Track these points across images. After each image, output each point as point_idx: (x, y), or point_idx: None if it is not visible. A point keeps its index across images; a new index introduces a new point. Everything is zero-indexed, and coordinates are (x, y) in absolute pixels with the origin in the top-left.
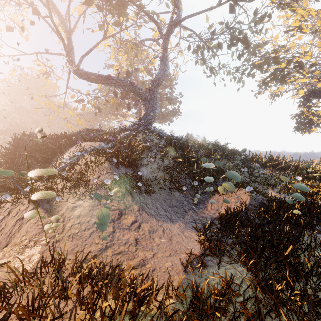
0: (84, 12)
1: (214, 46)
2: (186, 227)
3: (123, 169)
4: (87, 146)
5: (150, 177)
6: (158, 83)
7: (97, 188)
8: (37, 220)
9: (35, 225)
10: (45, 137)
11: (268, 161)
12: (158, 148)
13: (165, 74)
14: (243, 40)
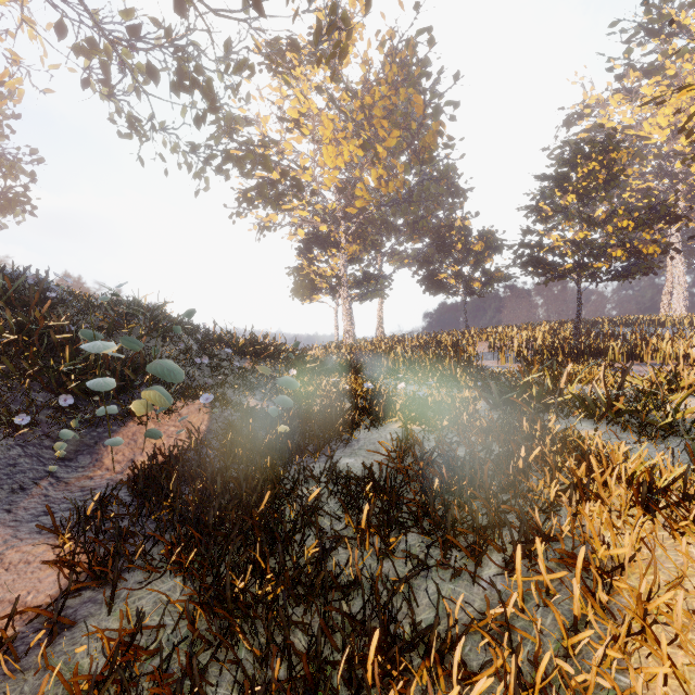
0: None
1: (139, 67)
2: (19, 536)
3: None
4: None
5: None
6: None
7: None
8: None
9: None
10: None
11: (248, 344)
12: None
13: None
14: (206, 91)
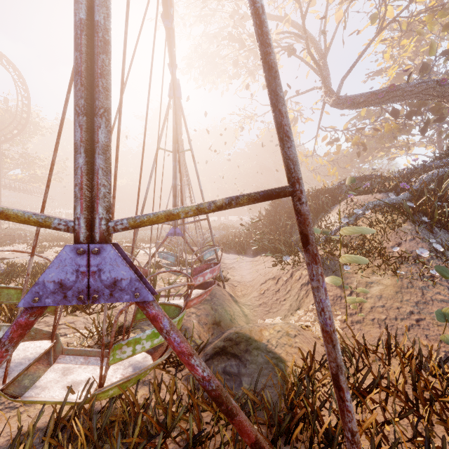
0: (344, 14)
1: None
2: None
3: (442, 235)
4: (361, 200)
5: None
6: None
7: (399, 262)
8: None
9: None
10: None
11: None
12: None
13: None
14: None
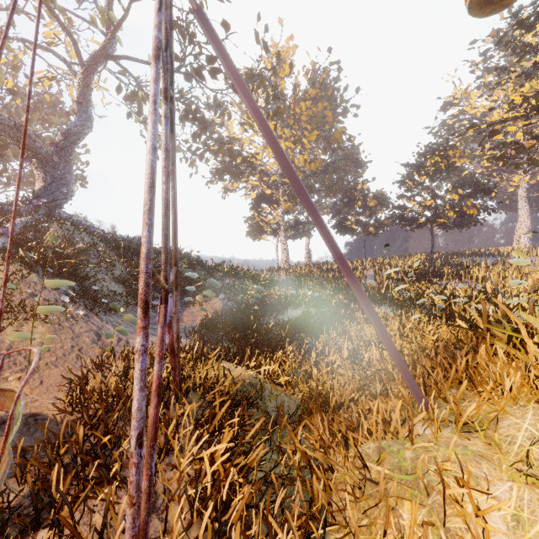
0: None
1: (160, 106)
2: None
3: None
4: None
5: (108, 293)
6: (75, 140)
7: None
8: None
9: None
10: None
11: (230, 271)
12: (94, 252)
13: (88, 129)
14: (200, 119)
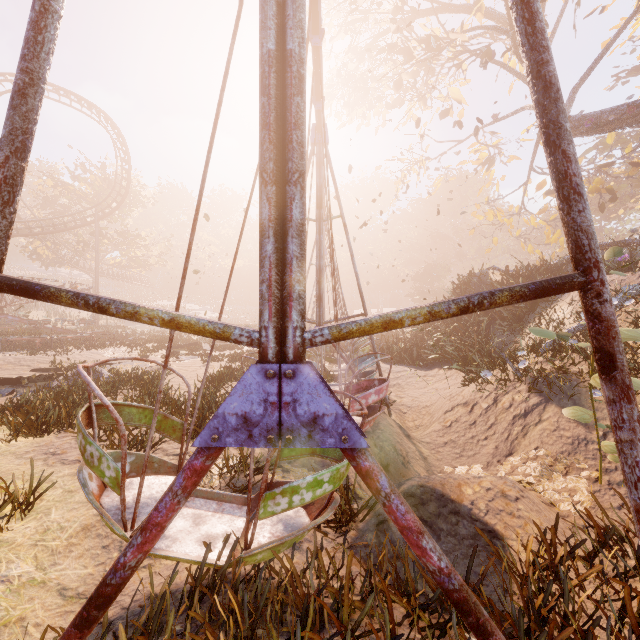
0: None
1: None
2: None
3: None
4: (612, 283)
5: None
6: None
7: None
8: (556, 427)
9: (555, 435)
10: (508, 275)
11: None
12: None
13: None
14: None
